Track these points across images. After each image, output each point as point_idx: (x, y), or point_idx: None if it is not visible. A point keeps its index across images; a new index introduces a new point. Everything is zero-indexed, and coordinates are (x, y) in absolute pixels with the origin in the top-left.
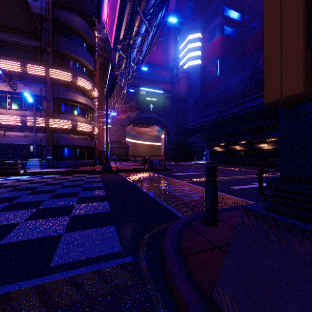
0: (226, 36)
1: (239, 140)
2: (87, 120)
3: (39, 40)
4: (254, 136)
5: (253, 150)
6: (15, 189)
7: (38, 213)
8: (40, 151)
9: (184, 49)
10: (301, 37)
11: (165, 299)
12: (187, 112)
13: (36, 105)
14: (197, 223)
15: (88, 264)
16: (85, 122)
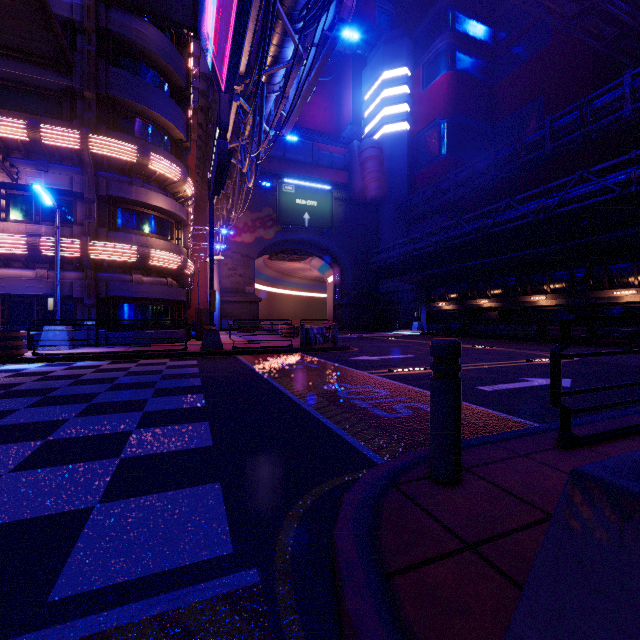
0: (460, 73)
1: (487, 287)
2: (172, 245)
3: (68, 73)
4: (518, 279)
5: (517, 308)
6: (7, 393)
7: (45, 452)
8: (70, 311)
9: (374, 100)
10: None
11: None
12: (381, 231)
13: (61, 212)
14: (413, 477)
15: (145, 594)
16: (166, 248)
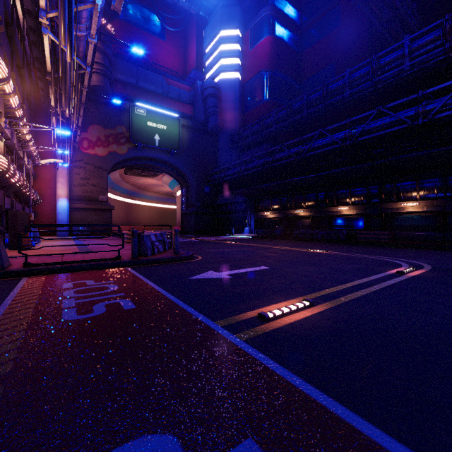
0: (278, 39)
1: (302, 200)
2: None
3: None
4: (327, 193)
5: (326, 216)
6: None
7: None
8: None
9: (214, 52)
10: None
11: None
12: (219, 155)
13: None
14: None
15: None
16: None
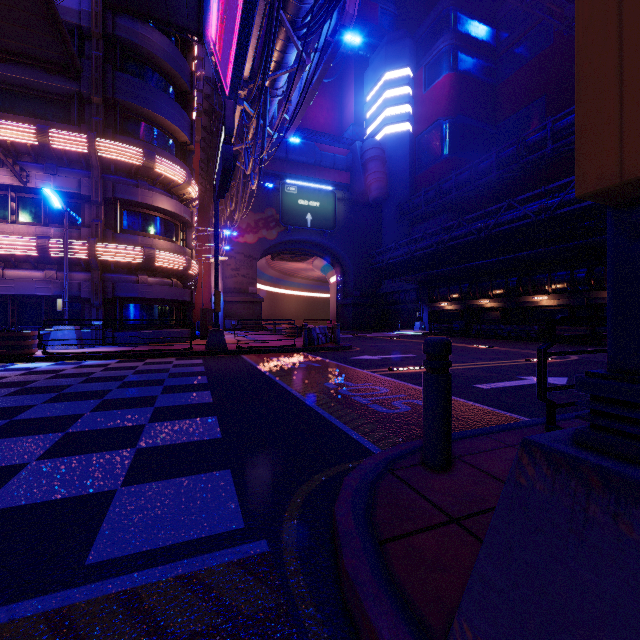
0: (462, 74)
1: (489, 287)
2: (177, 246)
3: (76, 79)
4: (520, 279)
5: (519, 308)
6: (23, 390)
7: (66, 443)
8: (77, 311)
9: (376, 101)
10: None
11: None
12: (383, 231)
13: (69, 215)
14: (407, 464)
15: (170, 559)
16: (171, 249)
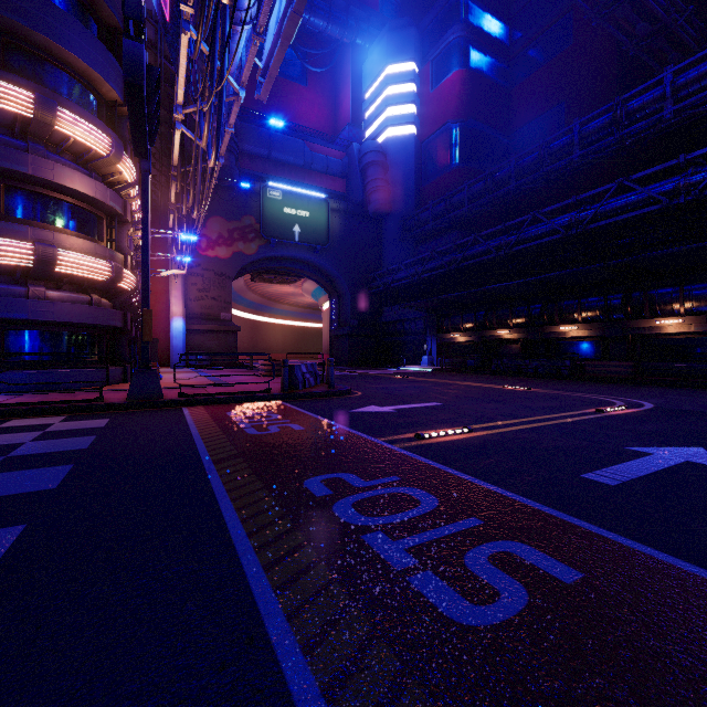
0: (475, 72)
1: (508, 315)
2: (98, 247)
3: None
4: (544, 306)
5: (543, 340)
6: None
7: None
8: None
9: (377, 98)
10: None
11: None
12: (385, 250)
13: None
14: None
15: None
16: (87, 250)
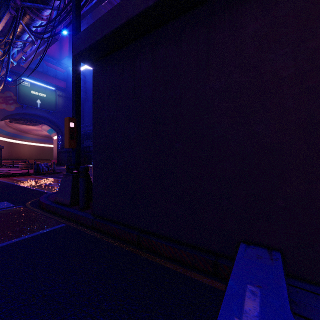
0: None
1: None
2: None
3: None
4: None
5: None
6: None
7: None
8: None
9: None
10: (68, 137)
11: (38, 208)
12: (85, 116)
13: None
14: None
15: None
16: None
